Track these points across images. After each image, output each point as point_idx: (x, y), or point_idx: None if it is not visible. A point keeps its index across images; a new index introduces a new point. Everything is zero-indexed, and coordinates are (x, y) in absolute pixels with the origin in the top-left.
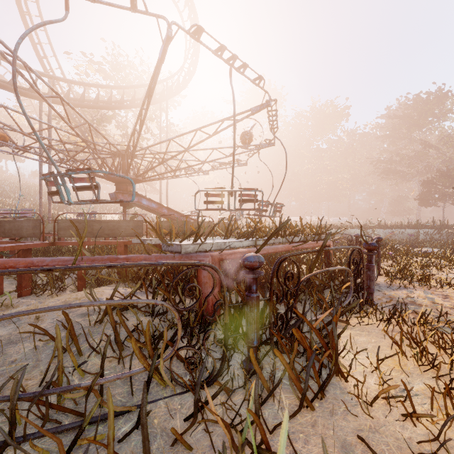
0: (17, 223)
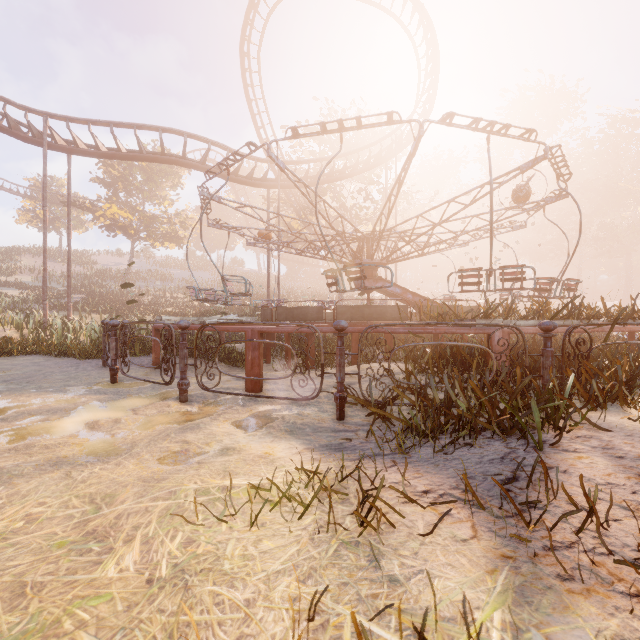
0: (303, 309)
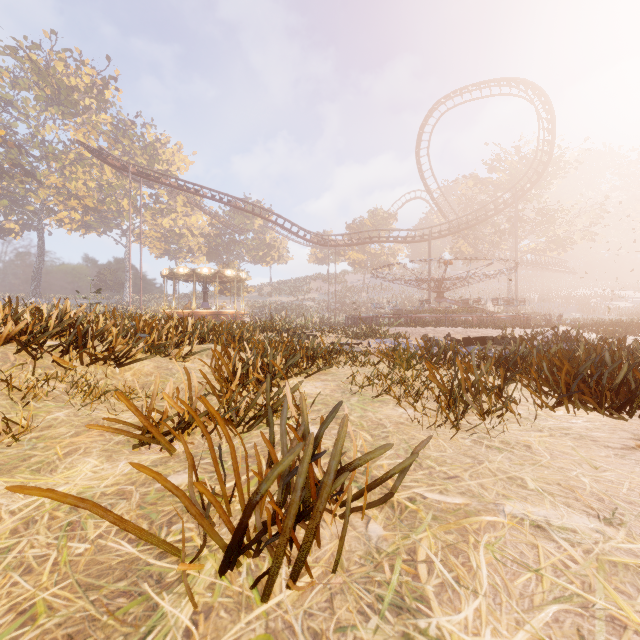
0: (399, 311)
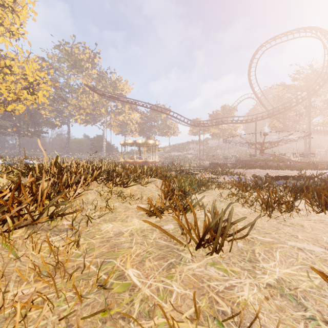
0: (238, 160)
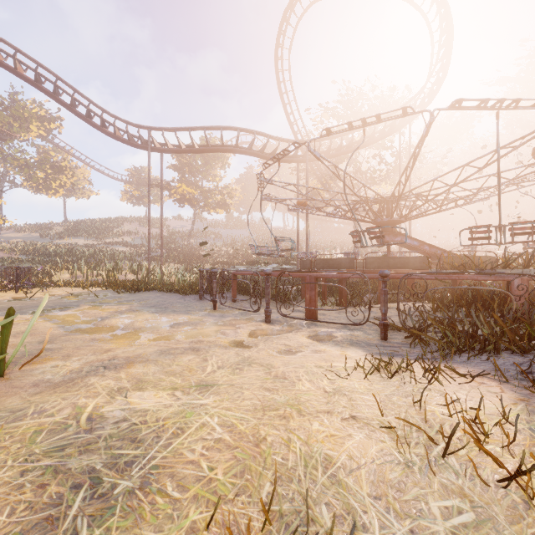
0: (337, 260)
